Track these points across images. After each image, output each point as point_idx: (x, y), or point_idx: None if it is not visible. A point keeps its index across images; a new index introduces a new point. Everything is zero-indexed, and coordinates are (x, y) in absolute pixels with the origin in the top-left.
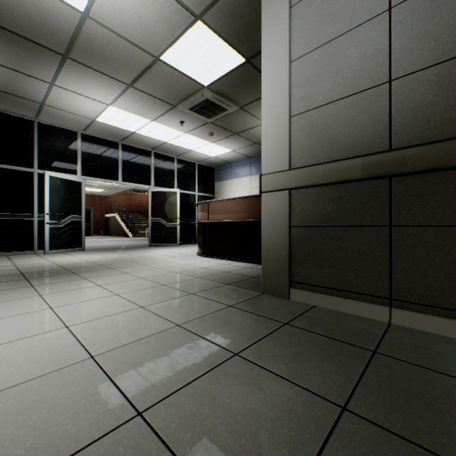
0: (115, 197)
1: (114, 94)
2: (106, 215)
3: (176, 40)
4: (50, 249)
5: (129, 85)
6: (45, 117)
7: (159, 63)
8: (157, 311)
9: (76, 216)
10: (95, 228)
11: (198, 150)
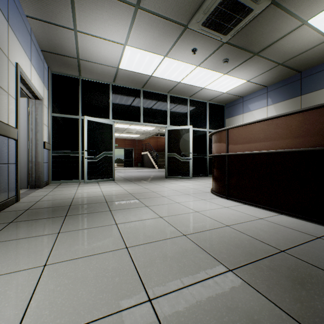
0: (147, 140)
1: (125, 27)
2: (142, 153)
3: None
4: (88, 179)
5: (136, 6)
6: (85, 74)
7: None
8: None
9: (108, 152)
10: (135, 162)
11: (209, 87)
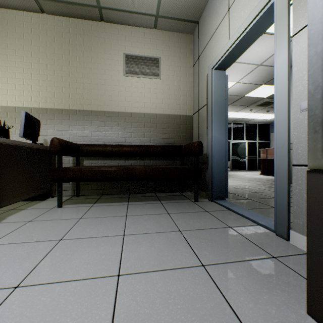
0: None
1: None
2: None
3: (252, 91)
4: None
5: (229, 104)
6: None
7: (243, 97)
8: (252, 183)
9: None
10: None
11: (258, 118)
